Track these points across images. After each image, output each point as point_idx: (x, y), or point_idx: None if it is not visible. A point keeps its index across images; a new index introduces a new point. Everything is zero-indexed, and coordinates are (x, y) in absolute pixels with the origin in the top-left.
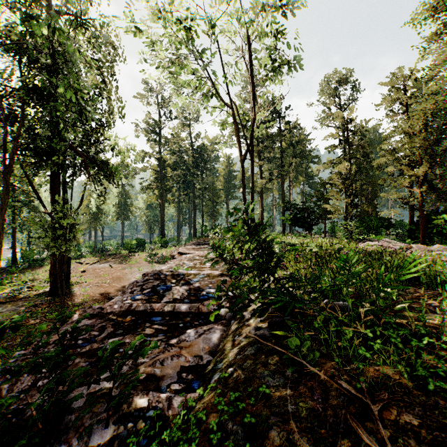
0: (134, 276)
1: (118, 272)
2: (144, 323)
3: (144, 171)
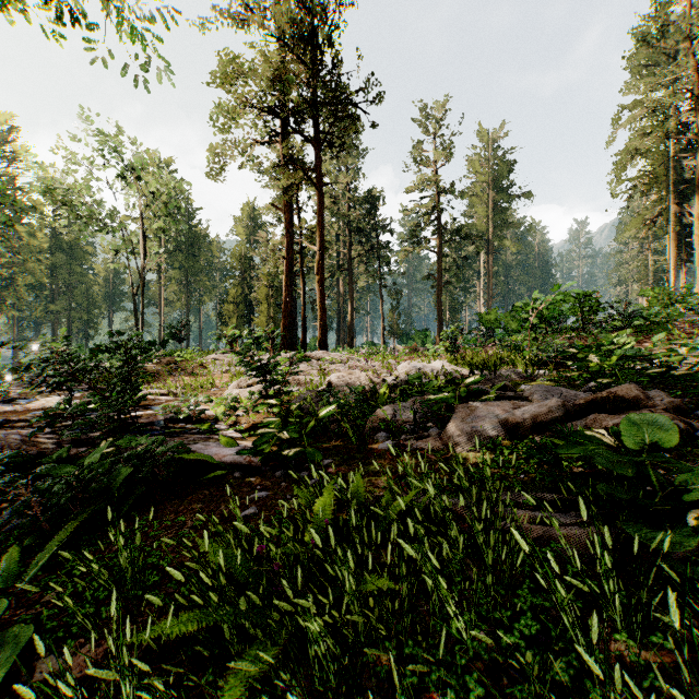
0: None
1: None
2: None
3: None
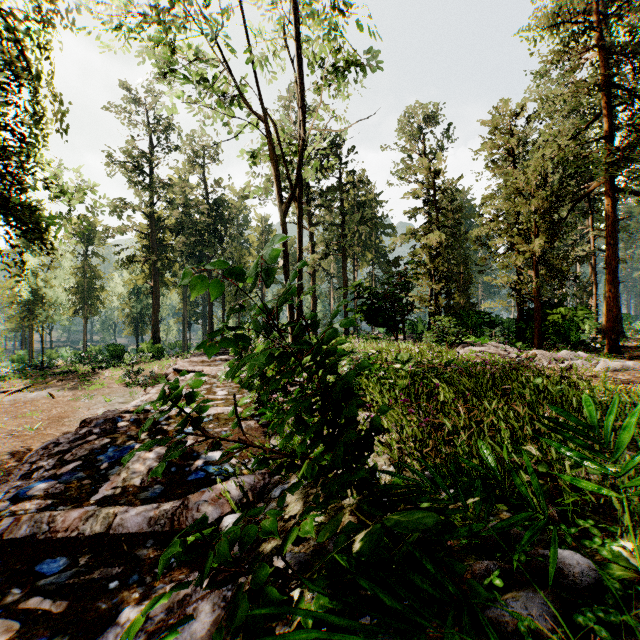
0: (93, 413)
1: (64, 405)
2: (4, 592)
3: (122, 233)
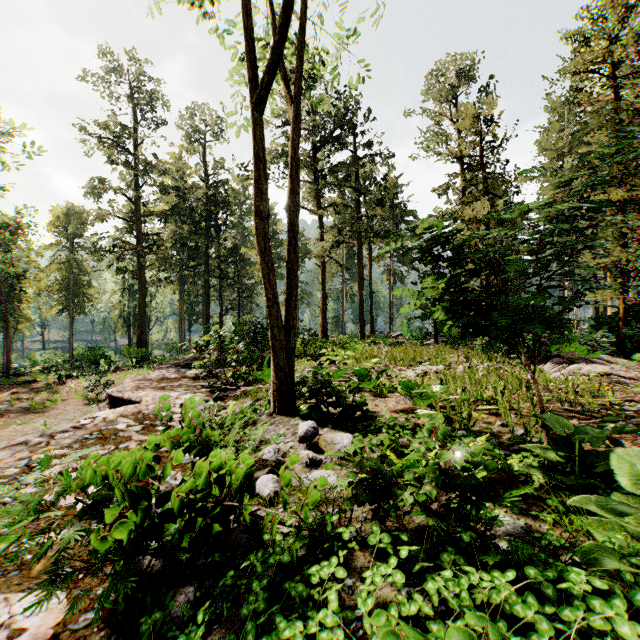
0: None
1: None
2: None
3: (102, 220)
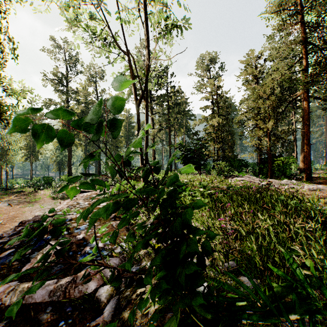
0: (33, 214)
1: (17, 210)
2: None
3: None
